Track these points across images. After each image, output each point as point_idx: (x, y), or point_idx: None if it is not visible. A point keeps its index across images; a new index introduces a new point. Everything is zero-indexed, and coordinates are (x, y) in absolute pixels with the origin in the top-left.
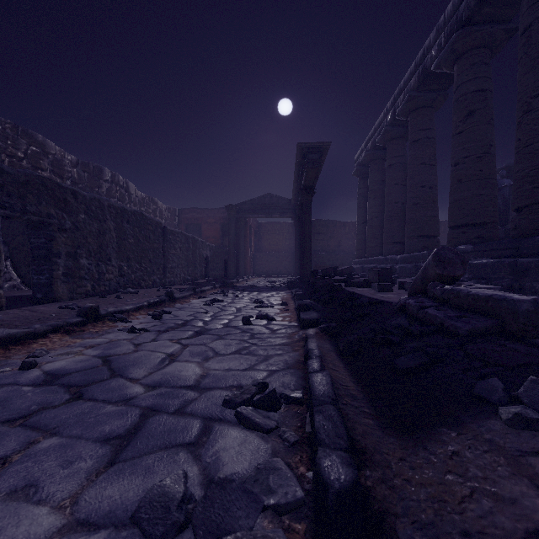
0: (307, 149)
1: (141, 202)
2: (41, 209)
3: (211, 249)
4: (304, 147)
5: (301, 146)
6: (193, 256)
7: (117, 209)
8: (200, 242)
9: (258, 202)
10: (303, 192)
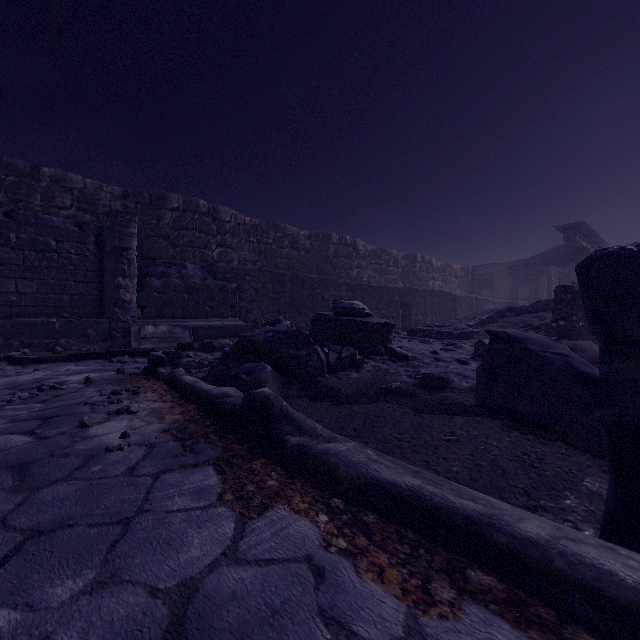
0: (563, 228)
1: (440, 269)
2: (408, 299)
3: (495, 304)
4: (560, 228)
5: (556, 228)
6: (476, 310)
7: (430, 291)
8: (483, 300)
9: (550, 254)
10: (576, 253)
